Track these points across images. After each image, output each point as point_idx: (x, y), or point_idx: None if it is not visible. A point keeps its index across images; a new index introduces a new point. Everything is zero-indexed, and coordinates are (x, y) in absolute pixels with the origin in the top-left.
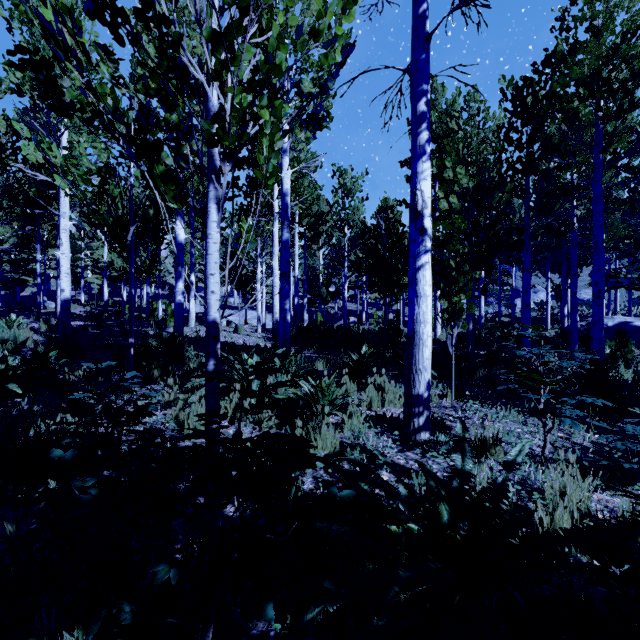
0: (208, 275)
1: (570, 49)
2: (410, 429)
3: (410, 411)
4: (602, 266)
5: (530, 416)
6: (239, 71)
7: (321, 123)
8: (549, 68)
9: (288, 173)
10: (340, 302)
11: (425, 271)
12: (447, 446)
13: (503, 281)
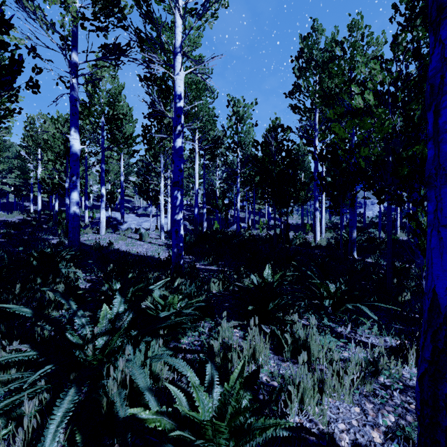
0: None
1: None
2: None
3: None
4: None
5: None
6: None
7: None
8: None
9: (181, 74)
10: (232, 211)
11: None
12: None
13: None
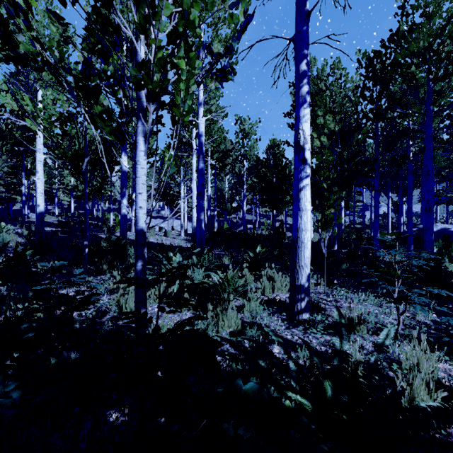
0: (137, 194)
1: (409, 29)
2: (294, 311)
3: (294, 297)
4: (432, 188)
5: (388, 302)
6: (160, 25)
7: (227, 76)
8: (393, 43)
9: (203, 120)
10: (240, 214)
11: (306, 191)
12: (323, 324)
13: (356, 199)
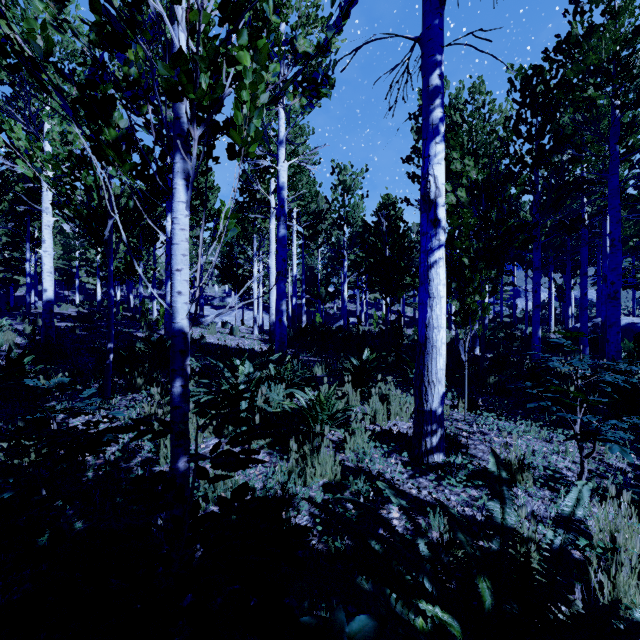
0: (173, 271)
1: (586, 33)
2: (421, 450)
3: (421, 429)
4: (619, 265)
5: (567, 439)
6: None
7: (319, 89)
8: (562, 54)
9: (284, 166)
10: (339, 302)
11: (439, 268)
12: (465, 471)
13: (504, 281)
